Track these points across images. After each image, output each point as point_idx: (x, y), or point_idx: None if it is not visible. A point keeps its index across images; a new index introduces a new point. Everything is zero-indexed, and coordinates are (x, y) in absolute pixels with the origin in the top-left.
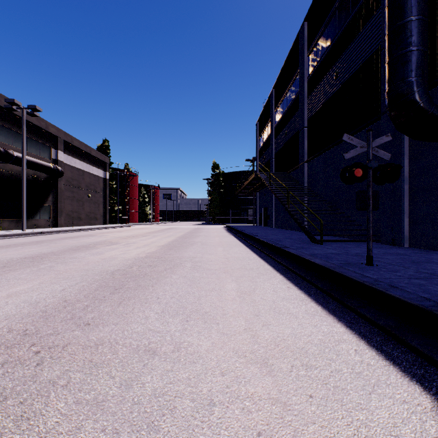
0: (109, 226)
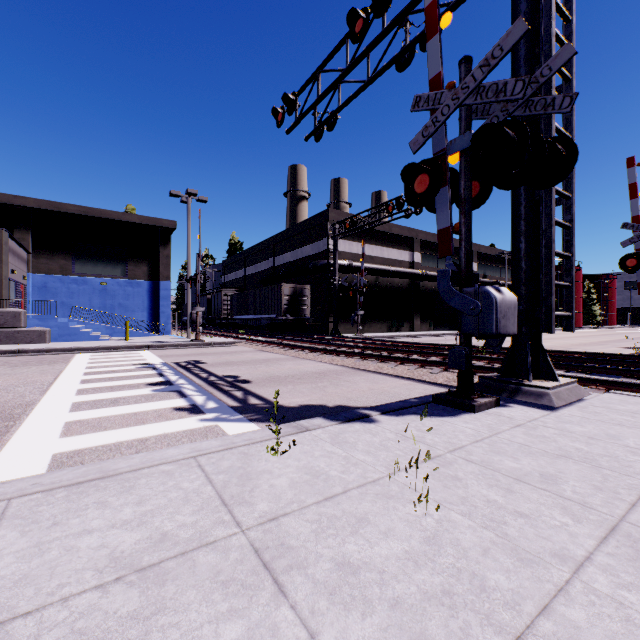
0: (556, 329)
